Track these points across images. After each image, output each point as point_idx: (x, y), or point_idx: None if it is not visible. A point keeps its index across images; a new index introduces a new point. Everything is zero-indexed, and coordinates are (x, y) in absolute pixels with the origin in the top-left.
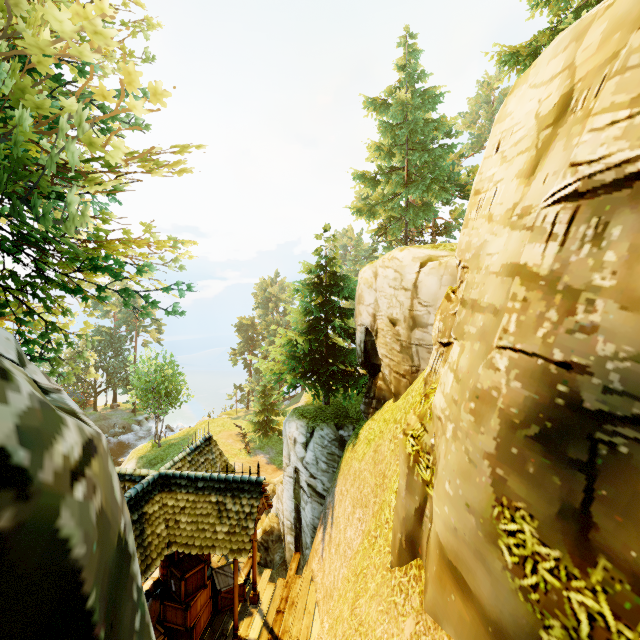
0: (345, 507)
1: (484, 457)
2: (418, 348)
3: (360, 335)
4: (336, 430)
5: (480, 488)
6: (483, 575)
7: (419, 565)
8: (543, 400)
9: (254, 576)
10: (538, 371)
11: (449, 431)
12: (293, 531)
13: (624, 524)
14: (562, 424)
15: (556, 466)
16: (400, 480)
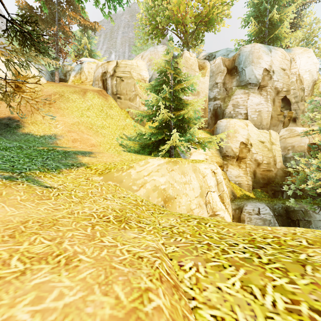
0: None
1: None
2: None
3: None
4: None
5: None
6: None
7: None
8: None
9: None
10: None
11: None
12: None
13: None
14: None
15: None
16: None
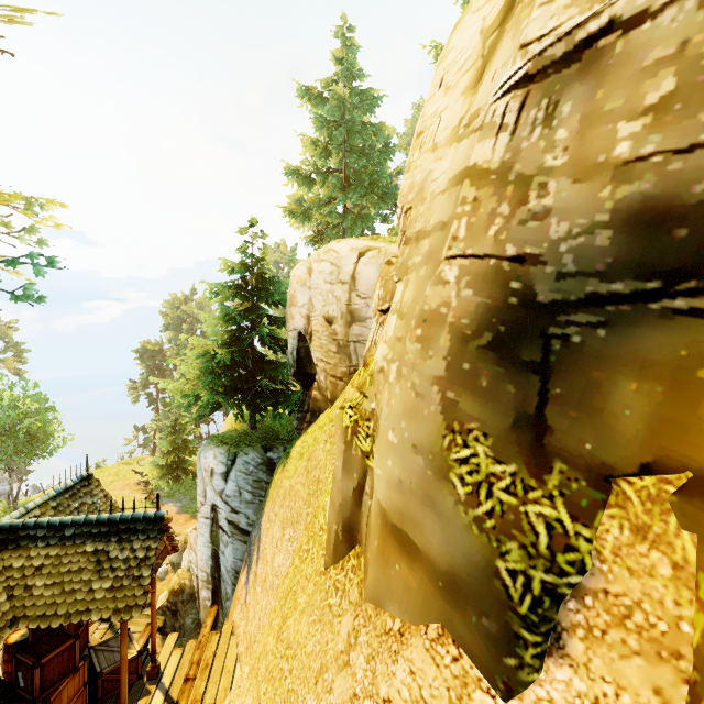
0: (273, 534)
1: (433, 383)
2: (356, 345)
3: (292, 341)
4: (264, 453)
5: (429, 420)
6: (432, 523)
7: (358, 553)
8: (496, 303)
9: (153, 643)
10: (490, 272)
11: (393, 373)
12: (210, 584)
13: (578, 418)
14: (516, 325)
15: (510, 373)
16: (336, 462)
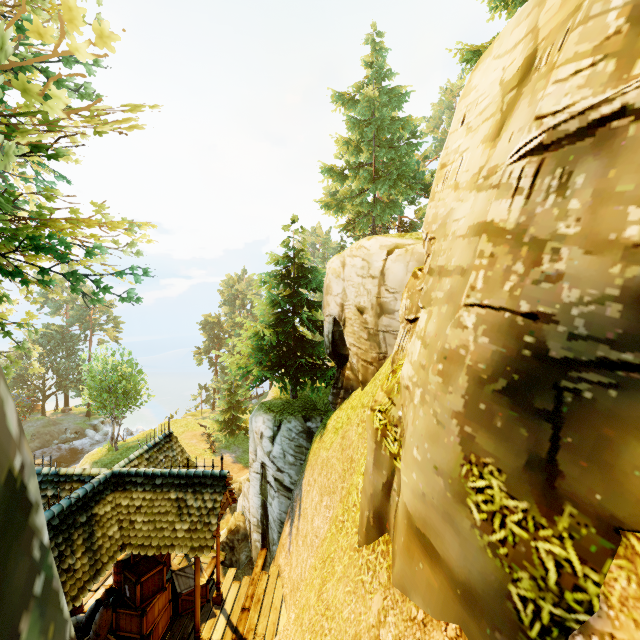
0: (313, 497)
1: (452, 416)
2: (385, 335)
3: (328, 326)
4: (304, 422)
5: (448, 448)
6: (451, 537)
7: (387, 540)
8: (510, 353)
9: (218, 575)
10: (505, 324)
11: (417, 397)
12: (260, 528)
13: (589, 469)
14: (529, 375)
15: (523, 418)
16: (368, 457)
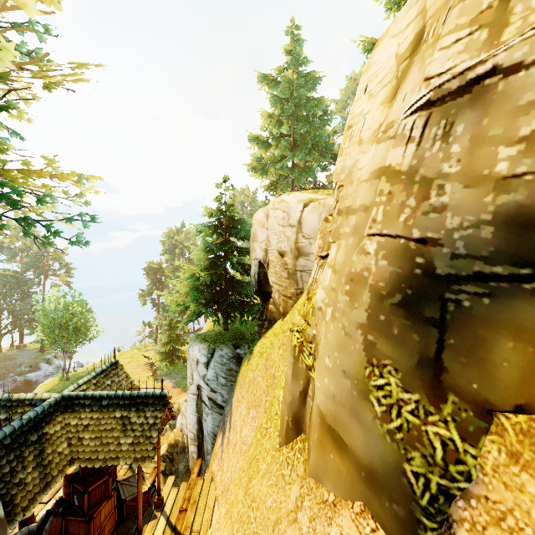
0: (241, 411)
1: (358, 327)
2: (302, 273)
3: (254, 268)
4: (234, 349)
5: (354, 354)
6: (357, 429)
7: (303, 439)
8: (405, 272)
9: (158, 482)
10: (401, 249)
11: (328, 314)
12: (196, 441)
13: (467, 364)
14: (420, 290)
15: (415, 325)
16: (287, 370)
